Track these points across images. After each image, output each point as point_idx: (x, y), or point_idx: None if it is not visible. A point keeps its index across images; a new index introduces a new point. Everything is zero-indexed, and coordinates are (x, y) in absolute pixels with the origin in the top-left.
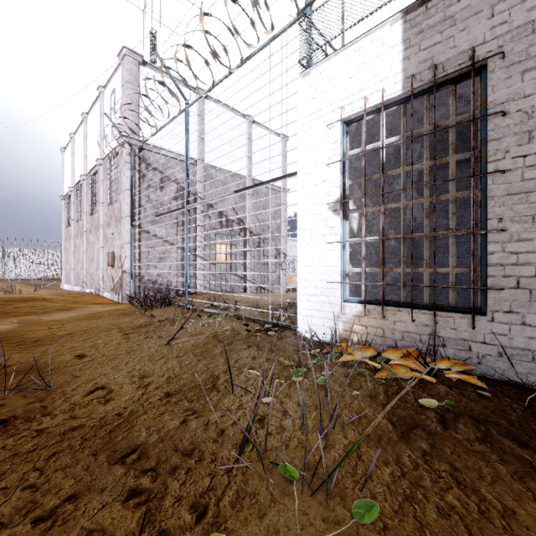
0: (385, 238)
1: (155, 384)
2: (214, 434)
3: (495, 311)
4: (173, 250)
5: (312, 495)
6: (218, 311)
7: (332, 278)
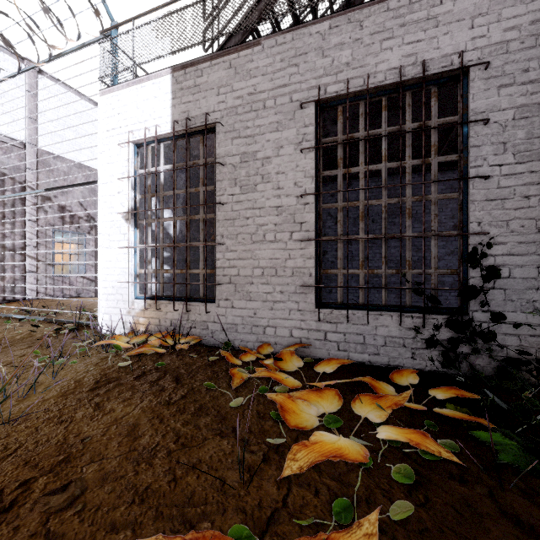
0: (157, 245)
1: None
2: None
3: (220, 299)
4: None
5: None
6: (27, 316)
7: (125, 278)
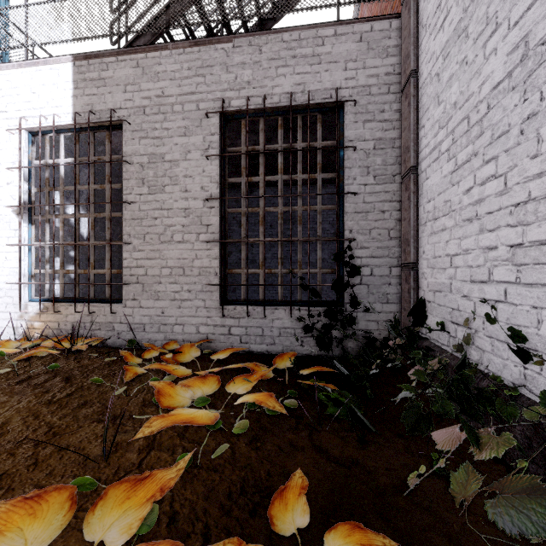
0: (55, 243)
1: None
2: None
3: (127, 299)
4: None
5: None
6: None
7: (17, 279)
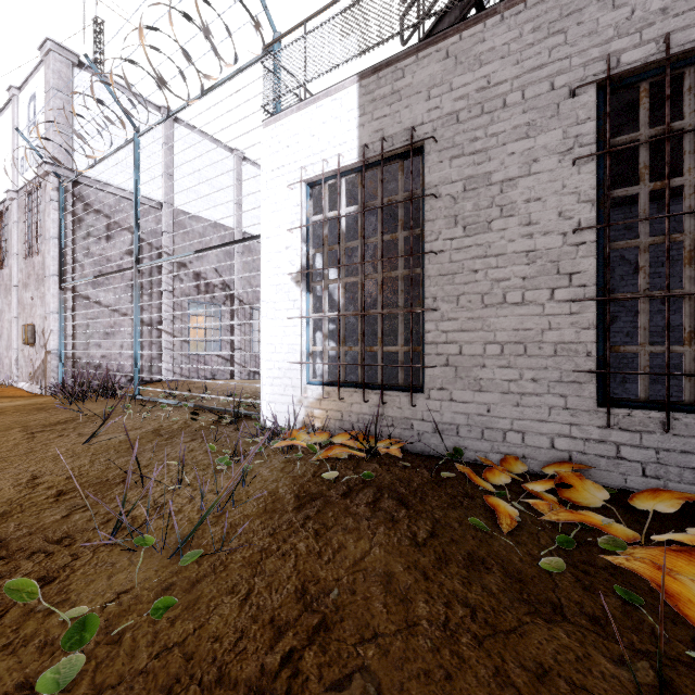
0: (341, 314)
1: (48, 484)
2: (98, 522)
3: (431, 388)
4: (127, 323)
5: (172, 556)
6: (175, 401)
7: (295, 358)
